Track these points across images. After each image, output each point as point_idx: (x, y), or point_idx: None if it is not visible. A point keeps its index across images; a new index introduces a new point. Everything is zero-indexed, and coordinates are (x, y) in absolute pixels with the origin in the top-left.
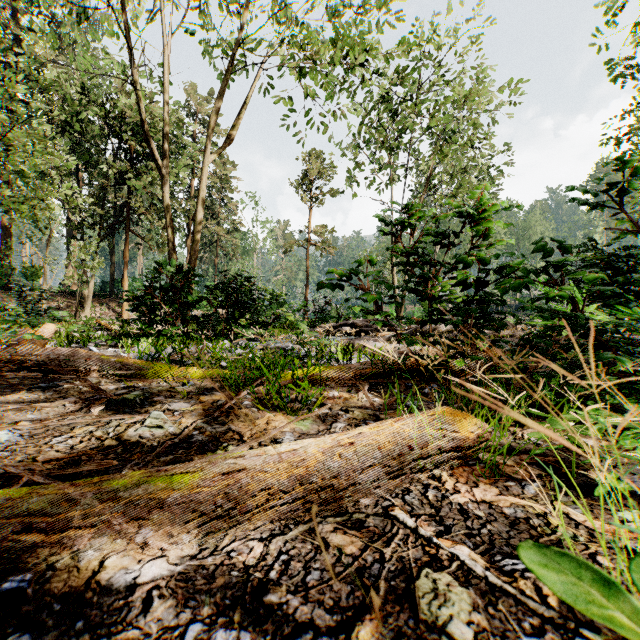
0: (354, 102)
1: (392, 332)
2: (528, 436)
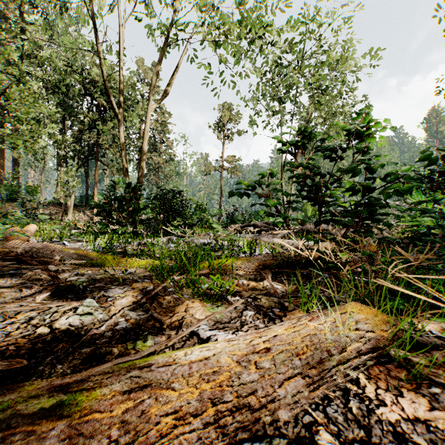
0: (254, 67)
1: (283, 231)
2: (428, 328)
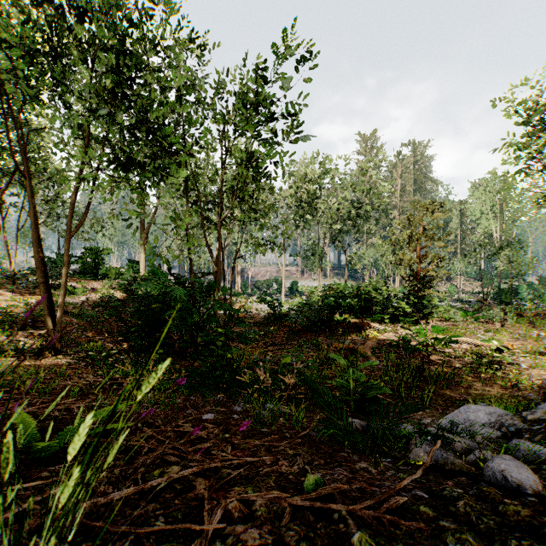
0: None
1: None
2: None
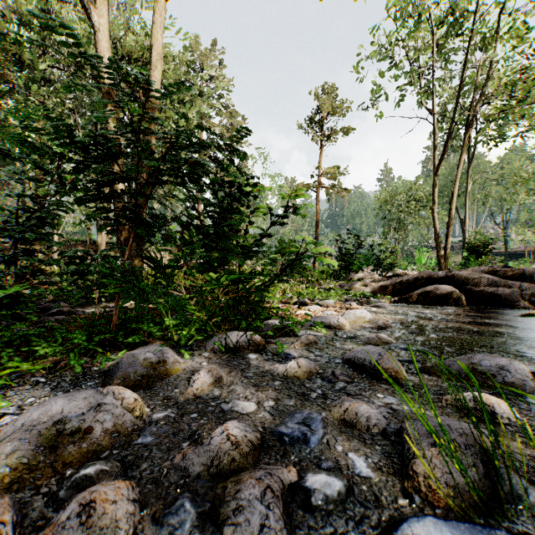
0: None
1: None
2: None
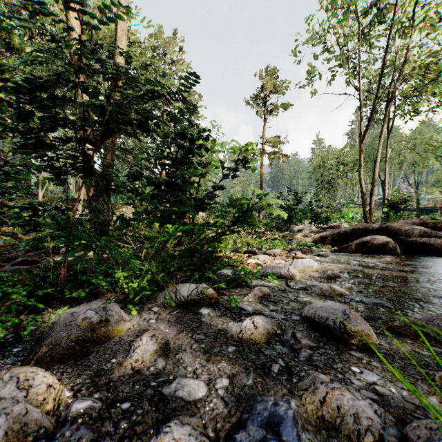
0: None
1: None
2: None
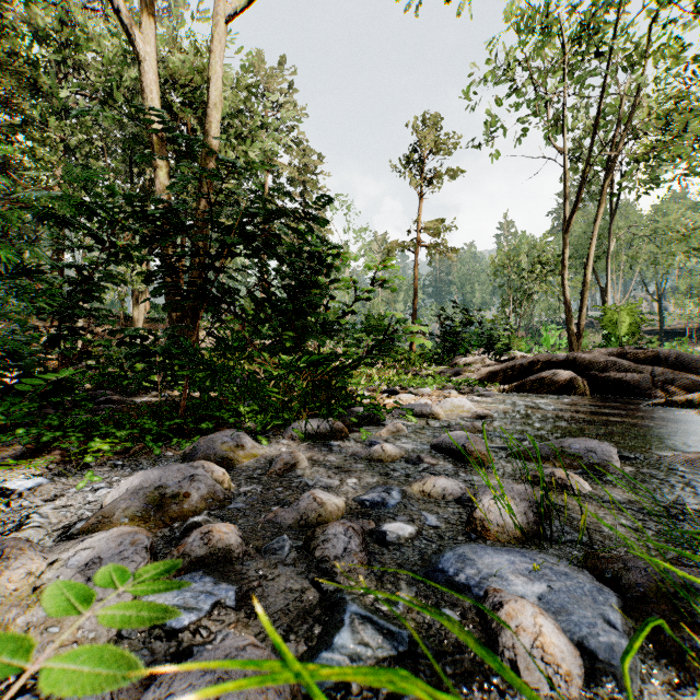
0: None
1: None
2: None
